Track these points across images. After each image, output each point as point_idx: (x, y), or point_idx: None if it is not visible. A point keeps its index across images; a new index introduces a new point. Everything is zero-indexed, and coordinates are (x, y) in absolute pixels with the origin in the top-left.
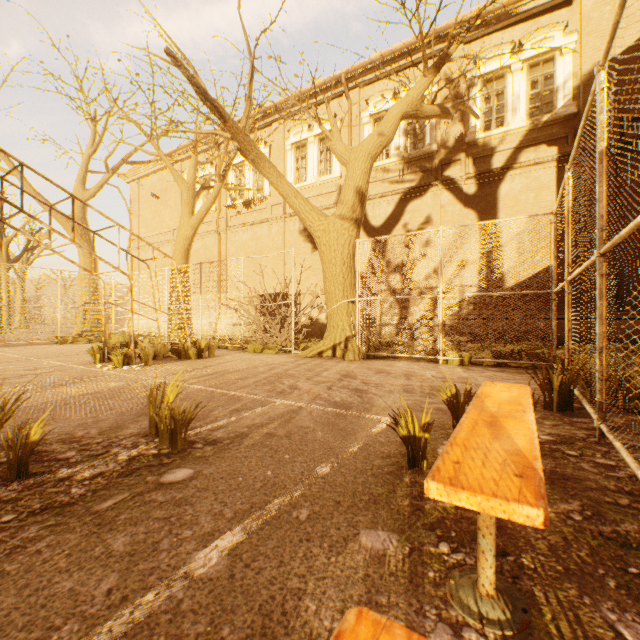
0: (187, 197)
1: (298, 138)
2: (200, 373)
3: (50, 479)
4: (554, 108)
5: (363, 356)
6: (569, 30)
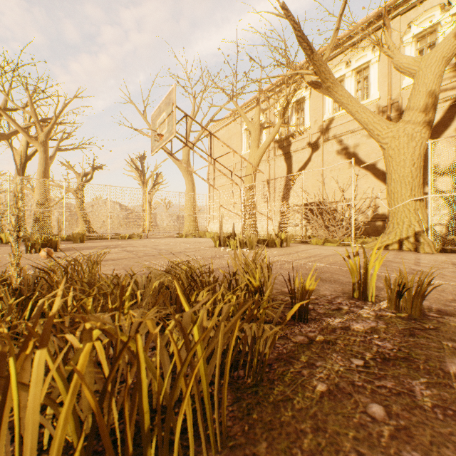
0: (254, 135)
1: (336, 76)
2: (300, 256)
3: (329, 326)
4: None
5: (436, 250)
6: None
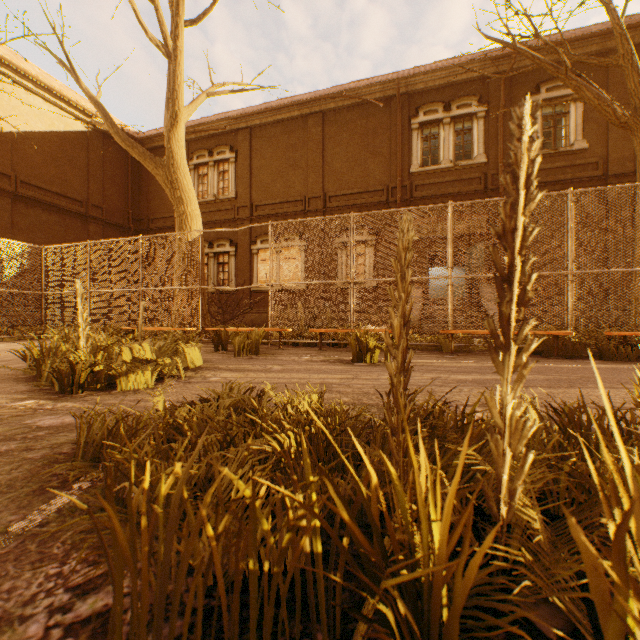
0: None
1: None
2: None
3: None
4: None
5: None
6: None
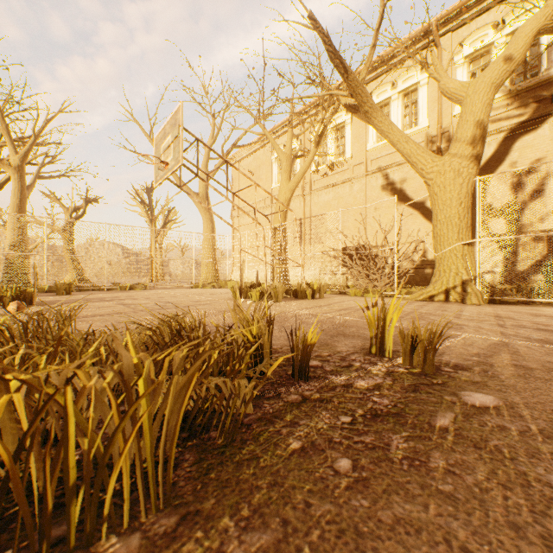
0: (285, 165)
1: (380, 98)
2: (331, 308)
3: (331, 384)
4: None
5: (485, 301)
6: None
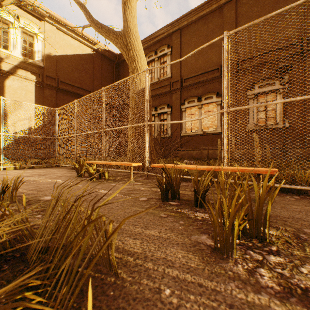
0: None
1: None
2: None
3: None
4: (34, 59)
5: None
6: (40, 31)
